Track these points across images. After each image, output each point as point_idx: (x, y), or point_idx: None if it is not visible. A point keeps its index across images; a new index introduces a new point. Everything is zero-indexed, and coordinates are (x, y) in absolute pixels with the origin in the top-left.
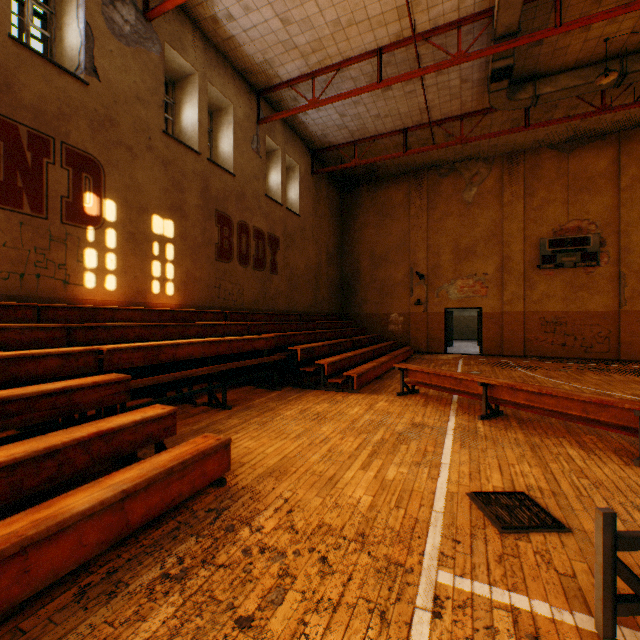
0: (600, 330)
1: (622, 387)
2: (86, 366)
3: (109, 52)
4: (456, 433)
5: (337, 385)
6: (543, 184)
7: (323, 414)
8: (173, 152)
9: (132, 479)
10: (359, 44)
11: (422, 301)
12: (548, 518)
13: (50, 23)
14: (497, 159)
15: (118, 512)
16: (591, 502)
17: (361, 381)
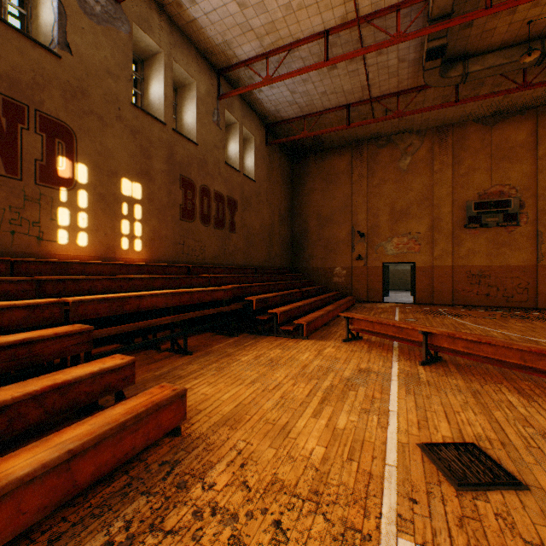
0: (520, 282)
1: (545, 333)
2: (52, 317)
3: (81, 29)
4: (400, 379)
5: (288, 332)
6: (469, 154)
7: (276, 360)
8: (141, 122)
9: (81, 436)
10: (308, 26)
11: (362, 256)
12: (502, 473)
13: (26, 2)
14: (428, 132)
15: (63, 473)
16: (542, 454)
17: (310, 328)
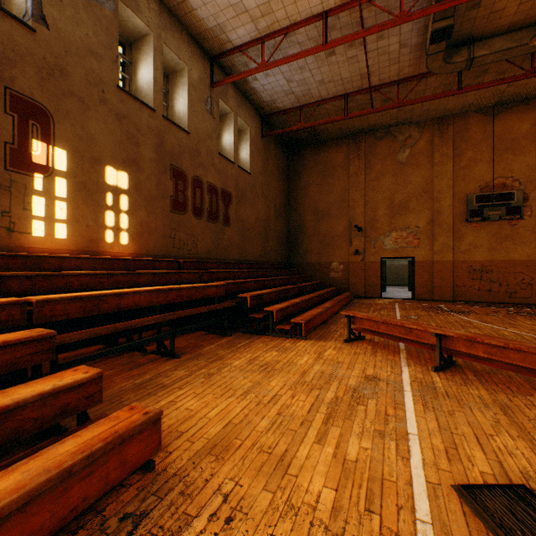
0: (523, 277)
1: None
2: (10, 320)
3: (59, 2)
4: (414, 389)
5: (285, 331)
6: (470, 145)
7: (272, 364)
8: (127, 106)
9: (2, 495)
10: (306, 7)
11: (360, 251)
12: None
13: None
14: (428, 123)
15: None
16: None
17: (308, 327)
